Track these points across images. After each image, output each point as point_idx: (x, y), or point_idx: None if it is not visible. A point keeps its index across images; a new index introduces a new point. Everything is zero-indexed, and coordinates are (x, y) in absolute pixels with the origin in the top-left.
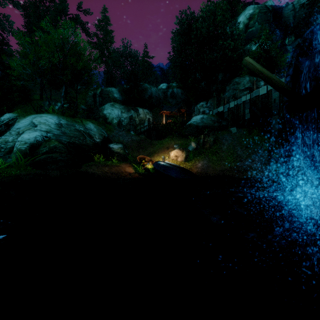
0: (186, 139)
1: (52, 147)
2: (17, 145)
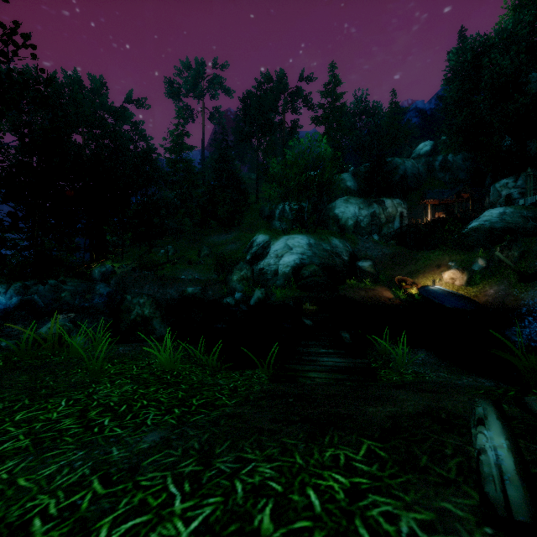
0: (469, 253)
1: (312, 271)
2: (280, 268)
